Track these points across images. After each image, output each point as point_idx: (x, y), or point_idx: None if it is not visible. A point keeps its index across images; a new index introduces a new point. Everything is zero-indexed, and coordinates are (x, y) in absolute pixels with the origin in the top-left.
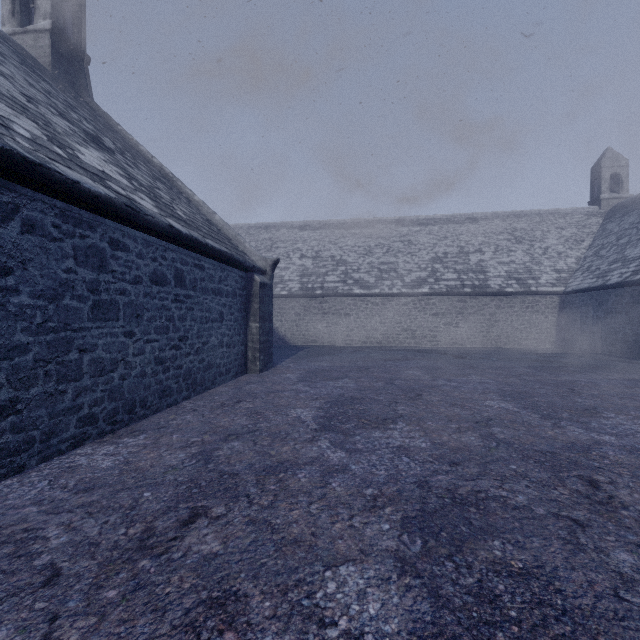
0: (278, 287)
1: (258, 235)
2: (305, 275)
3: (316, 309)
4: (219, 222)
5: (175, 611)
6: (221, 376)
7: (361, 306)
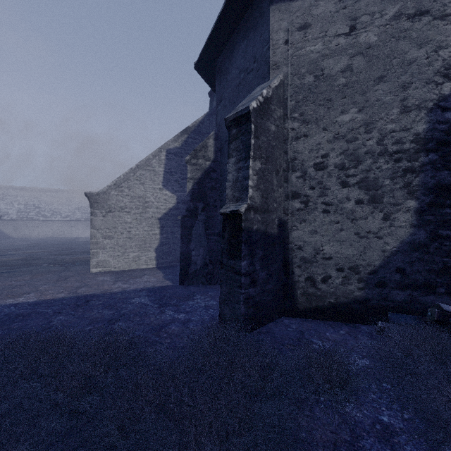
0: (6, 216)
1: None
2: (20, 212)
3: (24, 225)
4: None
5: None
6: None
7: (43, 224)
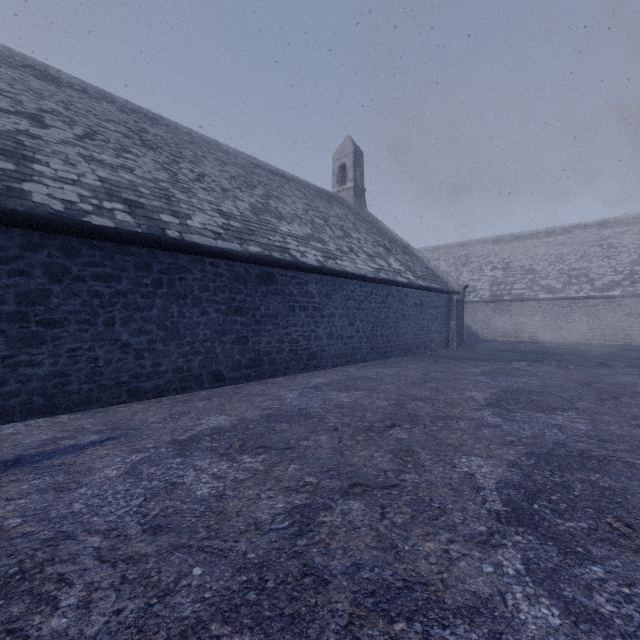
0: (471, 295)
1: (455, 253)
2: (495, 284)
3: (503, 311)
4: (432, 267)
5: (440, 367)
6: (436, 346)
7: (546, 308)
